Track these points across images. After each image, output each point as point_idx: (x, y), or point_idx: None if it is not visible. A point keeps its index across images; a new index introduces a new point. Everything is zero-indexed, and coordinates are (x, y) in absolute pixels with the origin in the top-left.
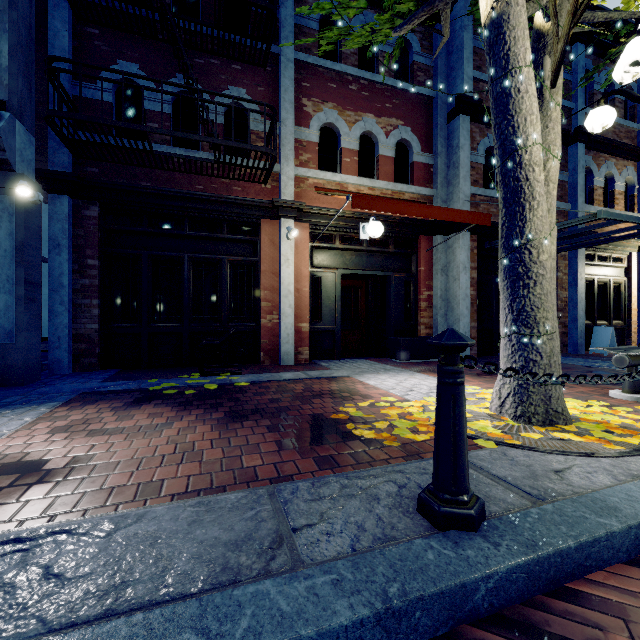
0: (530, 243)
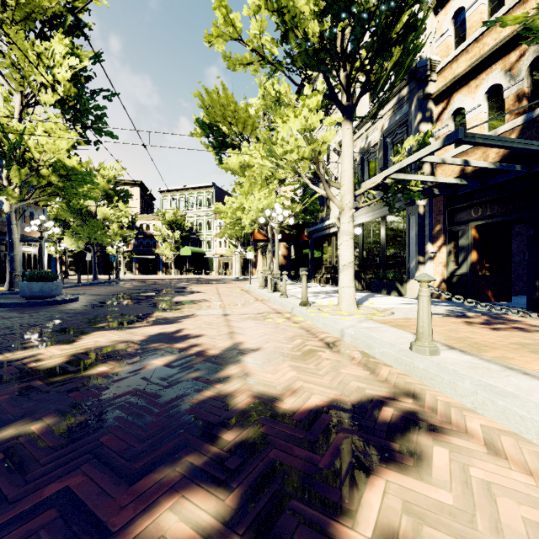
0: (15, 255)
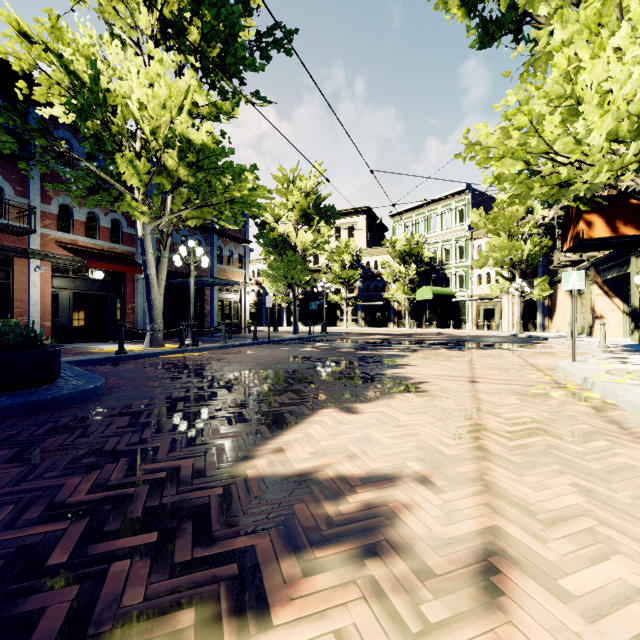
0: (153, 299)
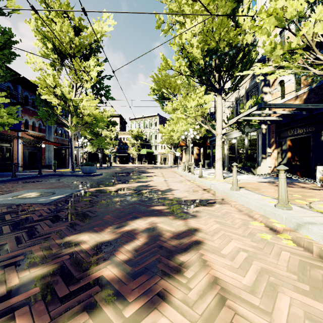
0: (73, 155)
